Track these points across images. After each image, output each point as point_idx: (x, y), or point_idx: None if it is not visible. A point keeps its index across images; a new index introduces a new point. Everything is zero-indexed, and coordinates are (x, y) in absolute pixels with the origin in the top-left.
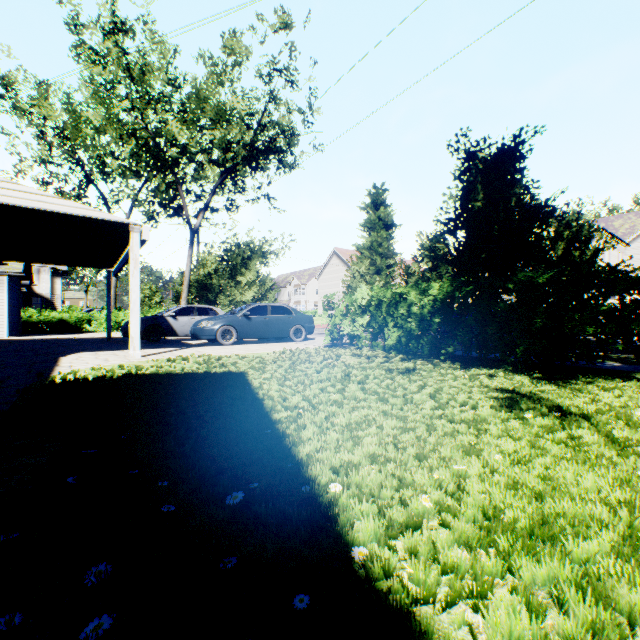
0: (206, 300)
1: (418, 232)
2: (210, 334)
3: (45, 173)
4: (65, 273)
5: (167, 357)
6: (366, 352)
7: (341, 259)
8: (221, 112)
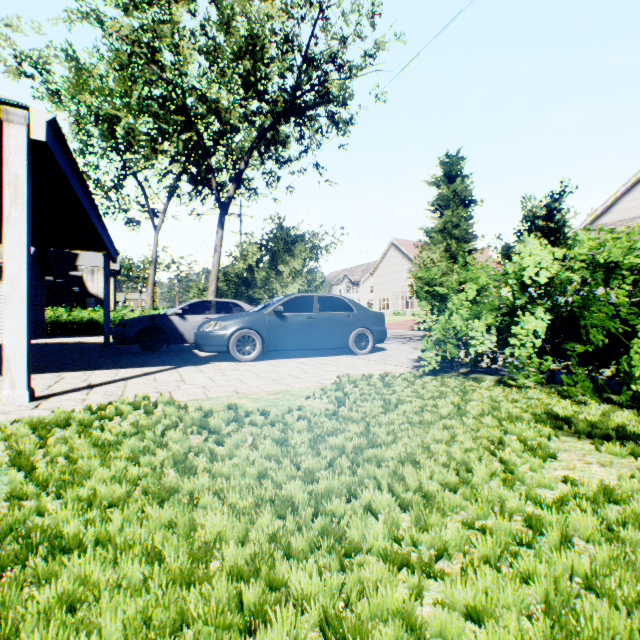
0: (247, 297)
1: (522, 198)
2: (217, 343)
3: (84, 164)
4: (119, 273)
5: (80, 404)
6: (553, 401)
7: (400, 251)
8: (251, 33)
